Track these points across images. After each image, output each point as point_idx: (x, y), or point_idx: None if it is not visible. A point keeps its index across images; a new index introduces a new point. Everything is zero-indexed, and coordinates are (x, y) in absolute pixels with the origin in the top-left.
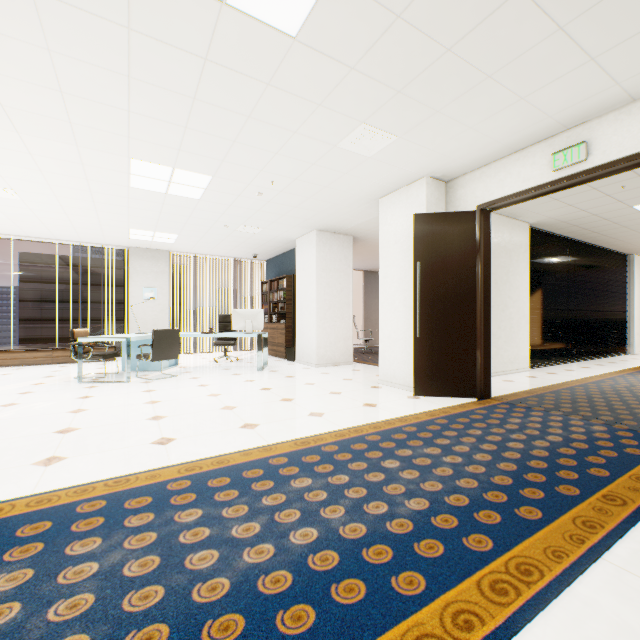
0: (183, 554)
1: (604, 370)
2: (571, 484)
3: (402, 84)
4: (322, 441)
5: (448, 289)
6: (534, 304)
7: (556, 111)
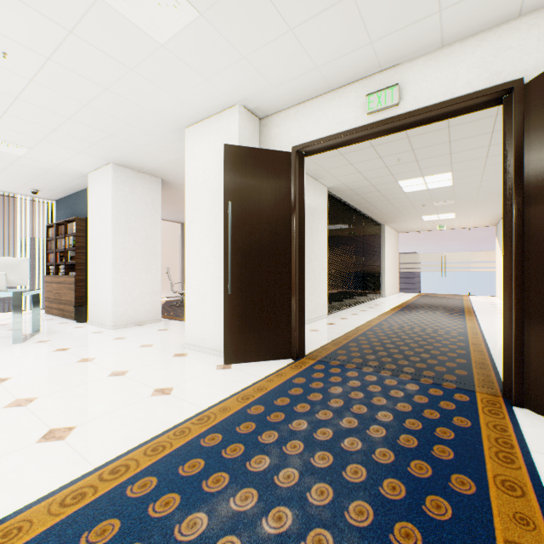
0: None
1: (376, 312)
2: (458, 540)
3: None
4: (14, 541)
5: (263, 237)
6: (329, 258)
7: (379, 35)
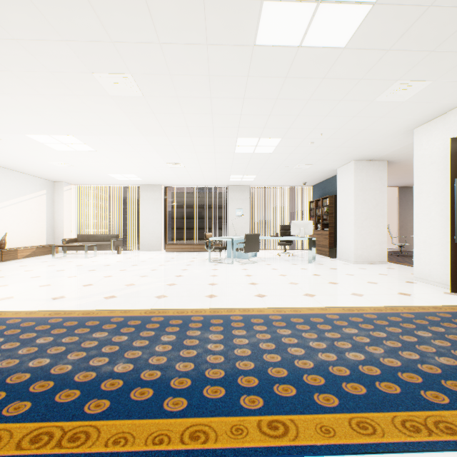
0: (285, 346)
1: None
2: None
3: (435, 45)
4: (363, 311)
5: None
6: None
7: None
